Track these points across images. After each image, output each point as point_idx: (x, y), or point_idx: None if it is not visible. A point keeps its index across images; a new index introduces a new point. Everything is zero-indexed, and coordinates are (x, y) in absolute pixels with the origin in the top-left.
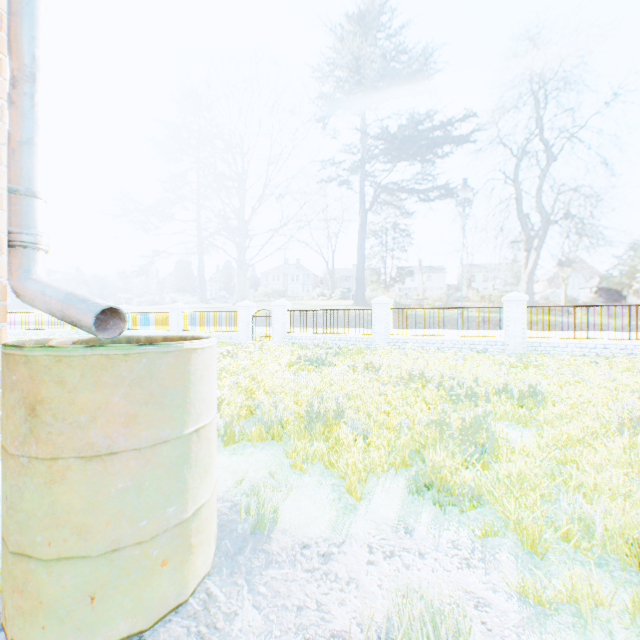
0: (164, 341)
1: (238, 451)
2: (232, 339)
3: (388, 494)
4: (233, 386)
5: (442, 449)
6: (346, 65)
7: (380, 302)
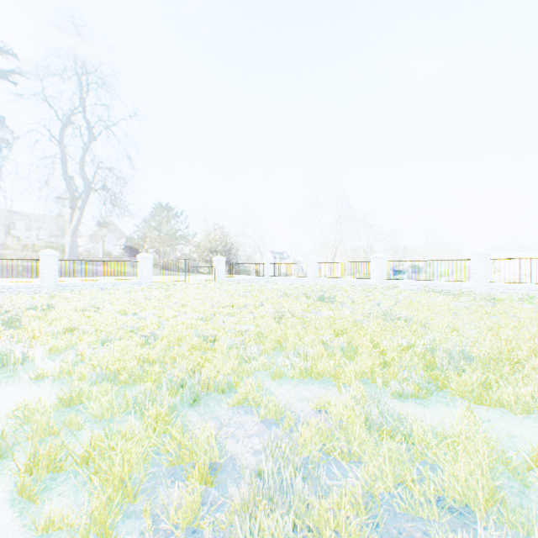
0: None
1: None
2: None
3: None
4: None
5: None
6: None
7: None
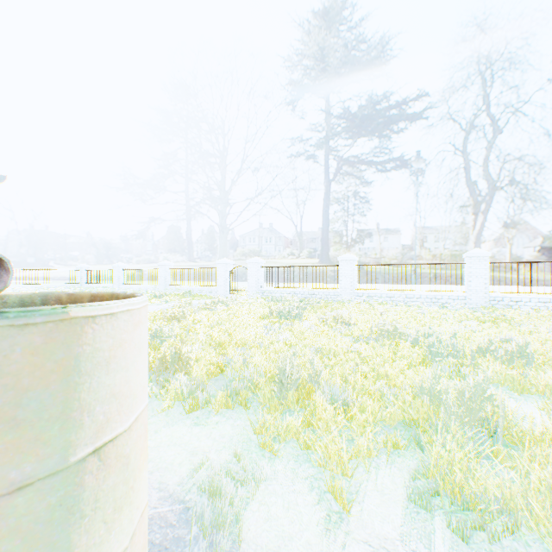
0: (92, 299)
1: (201, 420)
2: (212, 293)
3: (382, 496)
4: (206, 340)
5: (444, 432)
6: (313, 52)
7: (346, 259)
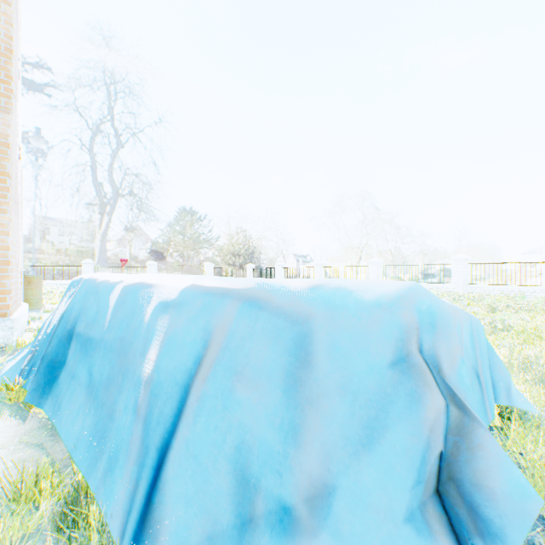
0: None
1: None
2: None
3: None
4: None
5: None
6: None
7: None
